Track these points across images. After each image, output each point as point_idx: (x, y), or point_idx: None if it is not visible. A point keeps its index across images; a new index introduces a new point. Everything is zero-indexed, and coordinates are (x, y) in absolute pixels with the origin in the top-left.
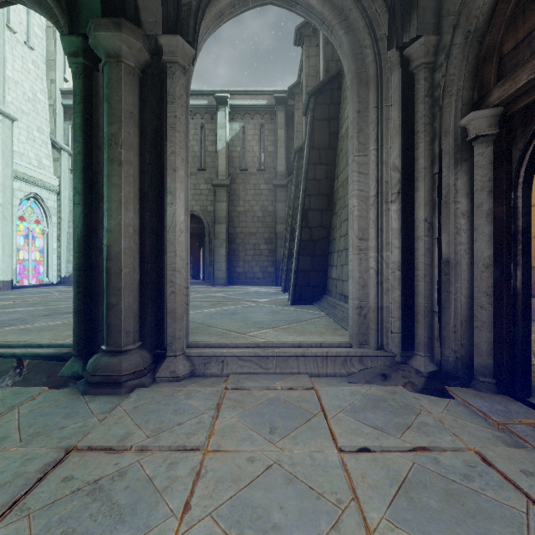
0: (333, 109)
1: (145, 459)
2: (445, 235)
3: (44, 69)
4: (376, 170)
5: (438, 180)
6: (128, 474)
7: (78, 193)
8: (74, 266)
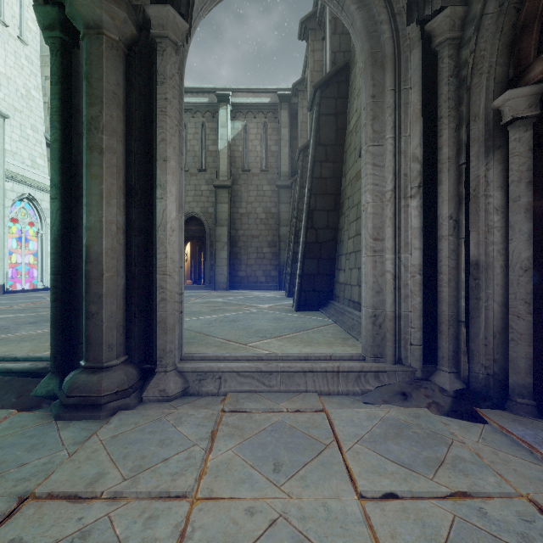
0: (340, 103)
1: (117, 511)
2: (474, 234)
3: (39, 65)
4: (393, 161)
5: (465, 171)
6: (92, 535)
7: (54, 186)
8: (50, 269)
